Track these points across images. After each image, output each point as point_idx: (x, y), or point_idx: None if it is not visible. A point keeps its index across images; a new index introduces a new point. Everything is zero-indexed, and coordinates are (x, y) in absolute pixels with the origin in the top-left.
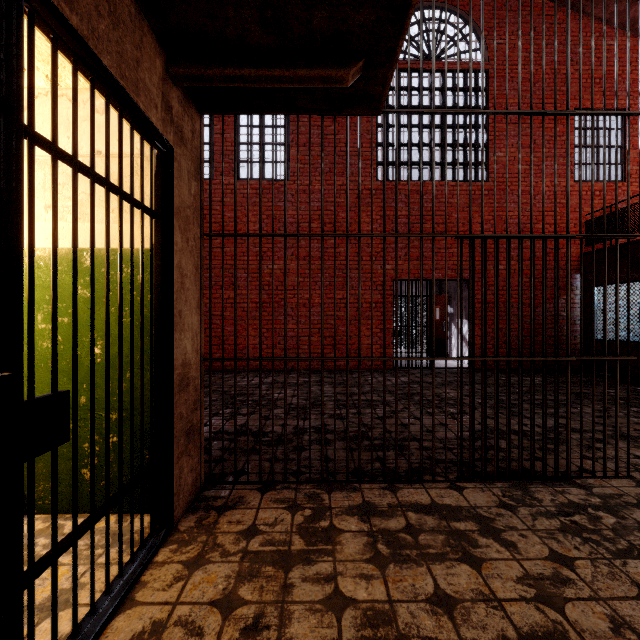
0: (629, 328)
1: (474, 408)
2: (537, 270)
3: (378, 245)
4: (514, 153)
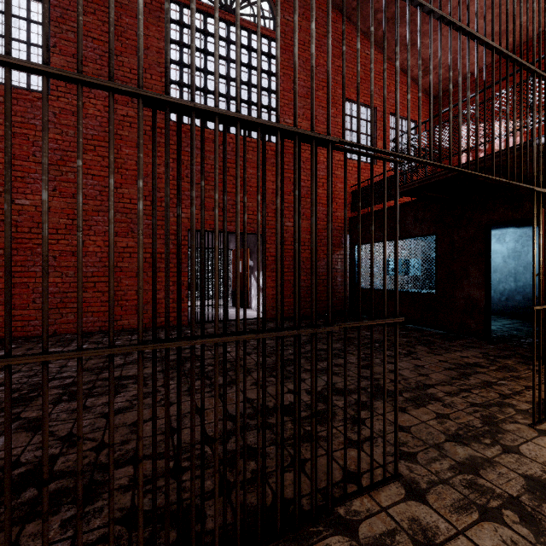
0: (397, 280)
1: (180, 436)
2: (318, 229)
3: (171, 190)
4: (300, 123)
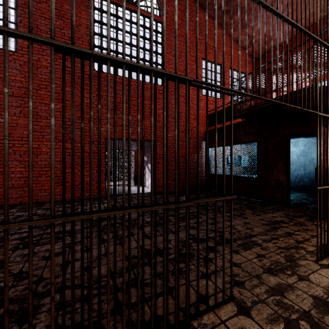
0: (232, 171)
1: (83, 280)
2: None
3: (95, 114)
4: None
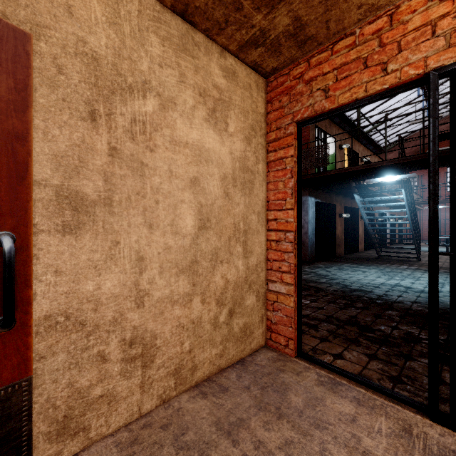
0: None
1: None
2: None
3: (447, 208)
4: None
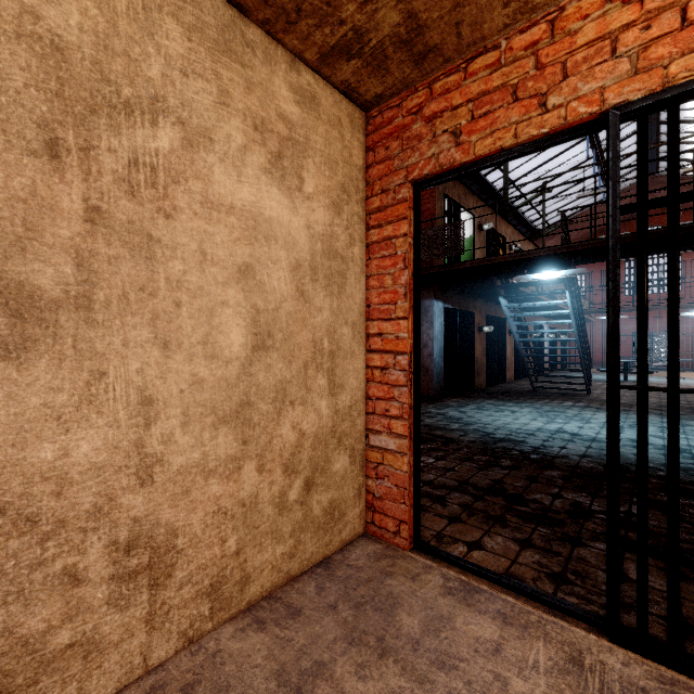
0: None
1: None
2: None
3: (625, 320)
4: None
